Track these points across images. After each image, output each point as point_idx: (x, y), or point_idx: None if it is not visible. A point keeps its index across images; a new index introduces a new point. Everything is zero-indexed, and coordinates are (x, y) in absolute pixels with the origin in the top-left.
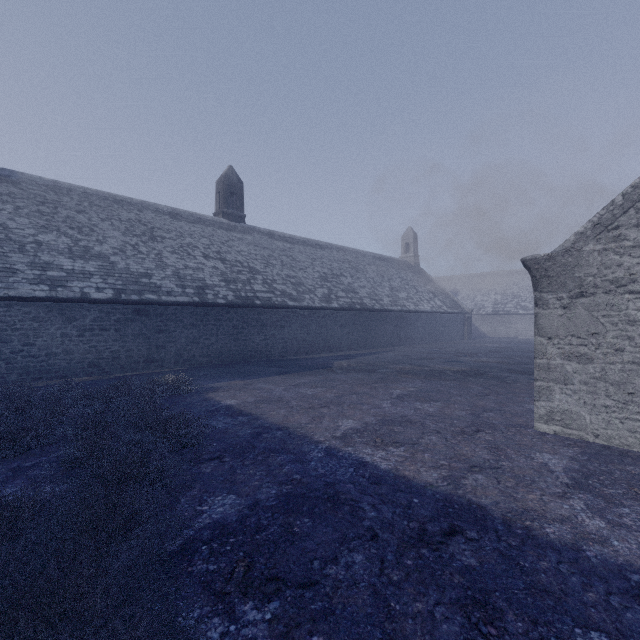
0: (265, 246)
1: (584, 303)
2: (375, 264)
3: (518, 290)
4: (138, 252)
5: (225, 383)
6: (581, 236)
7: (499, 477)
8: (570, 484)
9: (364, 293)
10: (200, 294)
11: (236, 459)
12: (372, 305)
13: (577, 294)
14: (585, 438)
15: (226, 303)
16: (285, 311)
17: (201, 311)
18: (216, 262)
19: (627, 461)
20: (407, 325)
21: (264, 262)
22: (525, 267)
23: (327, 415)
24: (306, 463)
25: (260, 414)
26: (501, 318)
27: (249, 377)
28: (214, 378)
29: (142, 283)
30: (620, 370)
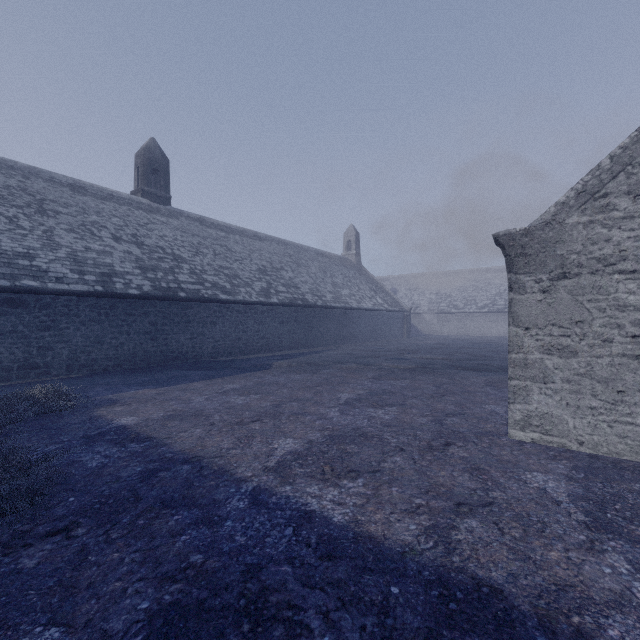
0: (195, 233)
1: (567, 286)
2: (317, 260)
3: (450, 290)
4: (16, 226)
5: (129, 393)
6: (563, 206)
7: (499, 521)
8: (589, 523)
9: (306, 288)
10: (105, 282)
11: (97, 529)
12: (314, 301)
13: (559, 275)
14: (568, 446)
15: (140, 294)
16: (216, 305)
17: (106, 303)
18: (130, 246)
19: (628, 476)
20: (350, 323)
21: (193, 250)
22: (498, 244)
23: (259, 433)
24: (217, 525)
25: (165, 437)
26: (436, 316)
27: (165, 384)
28: (117, 387)
29: (18, 265)
30: (608, 364)
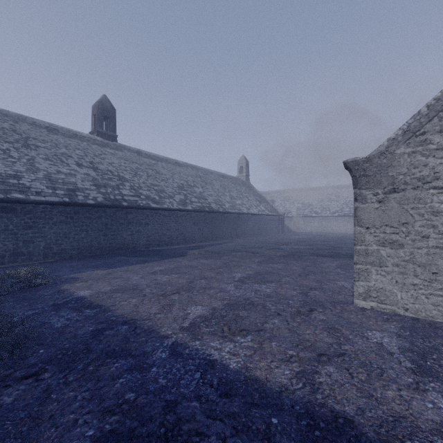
0: (134, 161)
1: (396, 198)
2: (219, 179)
3: (312, 201)
4: (8, 156)
5: (87, 273)
6: (393, 141)
7: (349, 367)
8: (415, 369)
9: (211, 199)
10: (70, 195)
11: (59, 374)
12: (217, 208)
13: (390, 190)
14: (397, 312)
15: (95, 203)
16: (149, 211)
17: (71, 210)
18: (88, 170)
19: (440, 333)
20: (242, 223)
21: (132, 173)
22: (347, 168)
23: (177, 302)
24: (146, 370)
25: (110, 305)
26: (302, 219)
27: (112, 266)
28: (78, 269)
29: (9, 183)
30: (426, 254)
